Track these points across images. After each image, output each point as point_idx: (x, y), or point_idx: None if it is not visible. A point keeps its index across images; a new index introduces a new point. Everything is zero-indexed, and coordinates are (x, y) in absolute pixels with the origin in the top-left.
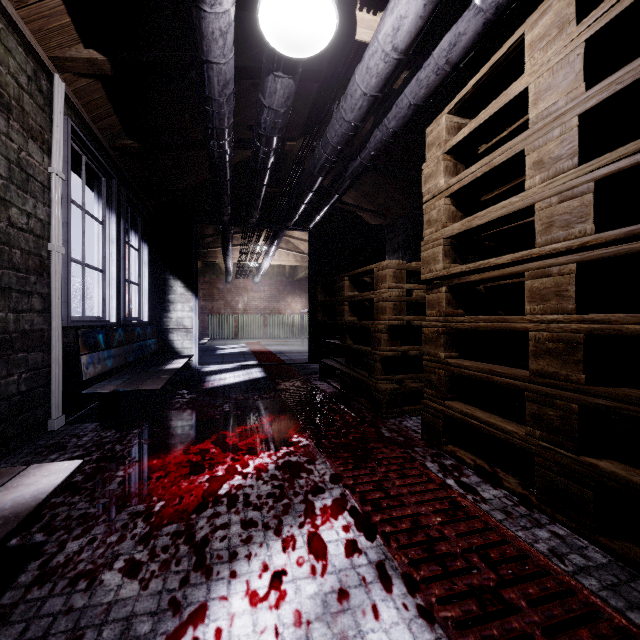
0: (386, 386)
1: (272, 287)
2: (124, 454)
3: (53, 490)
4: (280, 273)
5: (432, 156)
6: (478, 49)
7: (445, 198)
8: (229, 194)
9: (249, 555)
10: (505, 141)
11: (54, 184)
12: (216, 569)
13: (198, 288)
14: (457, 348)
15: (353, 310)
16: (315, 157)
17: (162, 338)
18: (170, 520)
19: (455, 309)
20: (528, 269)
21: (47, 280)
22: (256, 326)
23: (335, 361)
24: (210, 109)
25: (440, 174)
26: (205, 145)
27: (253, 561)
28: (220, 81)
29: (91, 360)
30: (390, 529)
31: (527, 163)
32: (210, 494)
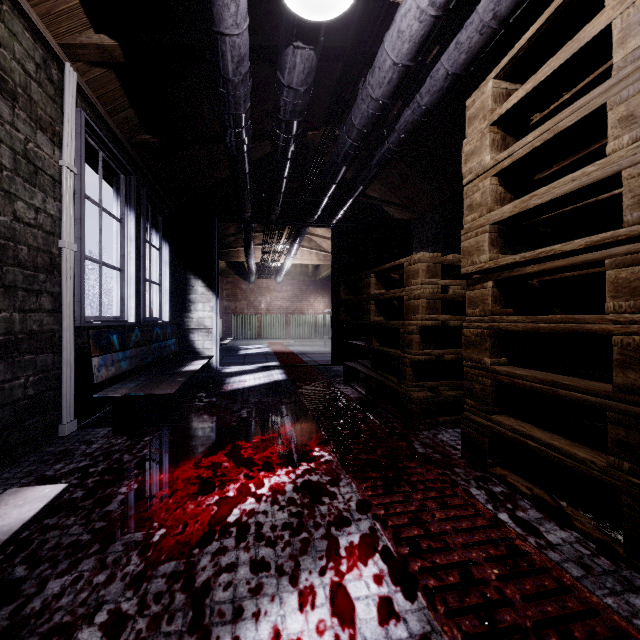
0: (418, 394)
1: (295, 287)
2: (131, 466)
3: (20, 528)
4: (303, 273)
5: (474, 130)
6: (531, 1)
7: (491, 177)
8: (249, 189)
9: (257, 613)
10: (568, 105)
11: (65, 178)
12: (215, 633)
13: (222, 288)
14: (506, 353)
15: (380, 309)
16: (338, 144)
17: (183, 338)
18: (169, 555)
19: (503, 307)
20: (611, 255)
21: (58, 278)
22: (279, 326)
23: (360, 364)
24: (225, 91)
25: (485, 149)
26: (222, 134)
27: (262, 623)
28: (234, 57)
29: (103, 362)
30: (434, 583)
31: (609, 121)
32: (218, 521)
